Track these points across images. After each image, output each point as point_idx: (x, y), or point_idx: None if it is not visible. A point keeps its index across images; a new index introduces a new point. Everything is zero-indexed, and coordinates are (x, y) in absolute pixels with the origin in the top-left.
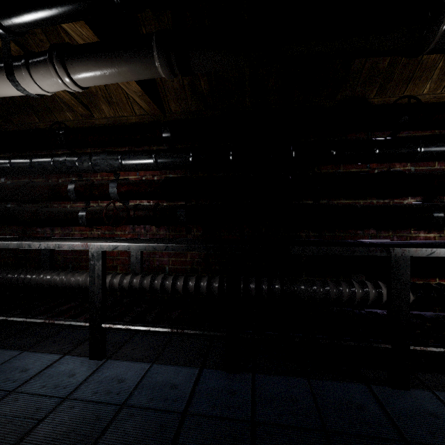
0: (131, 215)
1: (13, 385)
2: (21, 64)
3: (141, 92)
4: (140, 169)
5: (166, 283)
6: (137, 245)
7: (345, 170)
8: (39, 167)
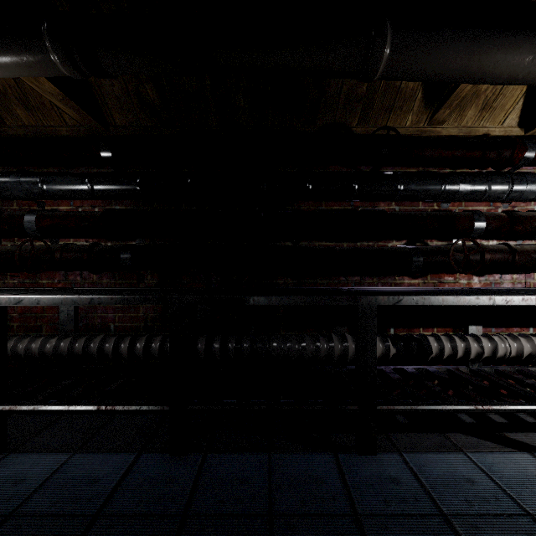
0: (57, 257)
1: None
2: None
3: (61, 94)
4: (71, 197)
5: (106, 346)
6: (50, 298)
7: (327, 207)
8: None
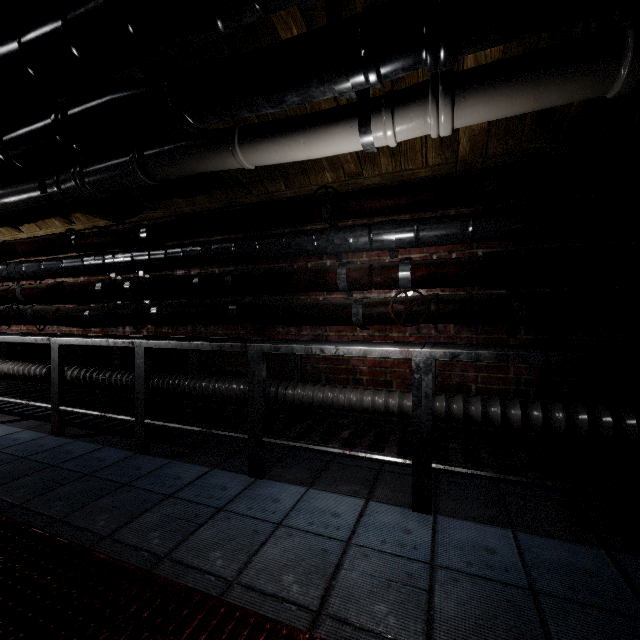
0: (433, 309)
1: (341, 534)
2: (385, 108)
3: (481, 129)
4: (442, 243)
5: (490, 410)
6: (492, 354)
7: None
8: (295, 248)
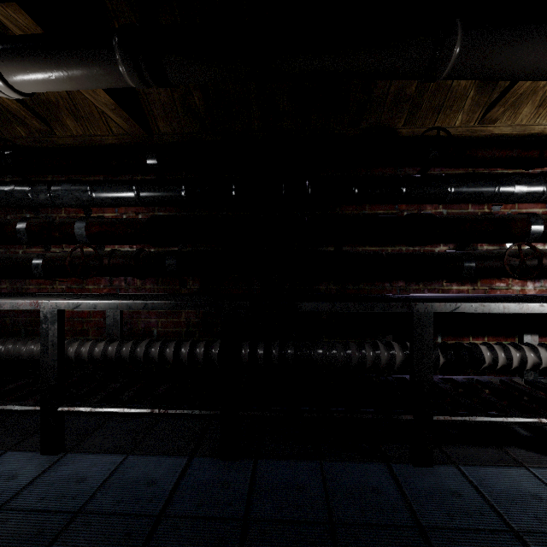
0: (105, 263)
1: None
2: None
3: (114, 104)
4: (118, 204)
5: (152, 350)
6: (106, 303)
7: (371, 211)
8: None
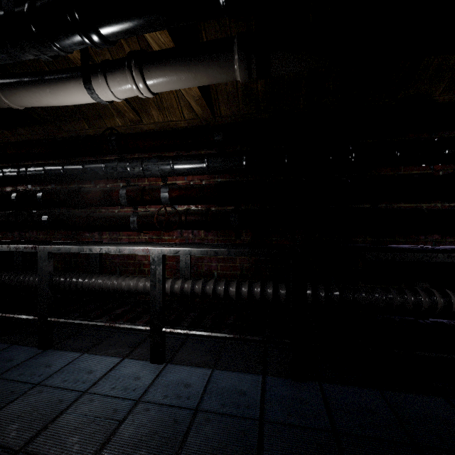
0: (183, 219)
1: (84, 386)
2: (99, 72)
3: (199, 96)
4: (191, 173)
5: (218, 288)
6: (198, 250)
7: (406, 172)
8: (91, 173)
